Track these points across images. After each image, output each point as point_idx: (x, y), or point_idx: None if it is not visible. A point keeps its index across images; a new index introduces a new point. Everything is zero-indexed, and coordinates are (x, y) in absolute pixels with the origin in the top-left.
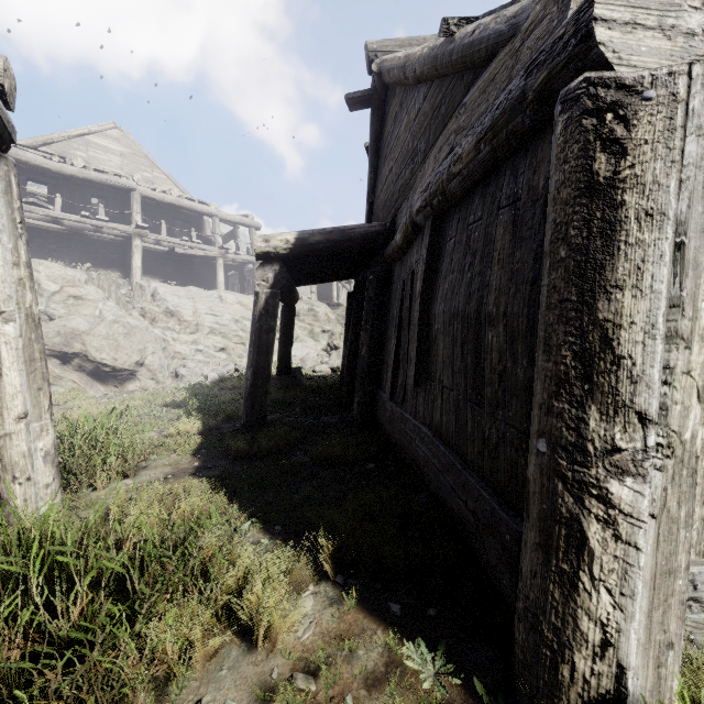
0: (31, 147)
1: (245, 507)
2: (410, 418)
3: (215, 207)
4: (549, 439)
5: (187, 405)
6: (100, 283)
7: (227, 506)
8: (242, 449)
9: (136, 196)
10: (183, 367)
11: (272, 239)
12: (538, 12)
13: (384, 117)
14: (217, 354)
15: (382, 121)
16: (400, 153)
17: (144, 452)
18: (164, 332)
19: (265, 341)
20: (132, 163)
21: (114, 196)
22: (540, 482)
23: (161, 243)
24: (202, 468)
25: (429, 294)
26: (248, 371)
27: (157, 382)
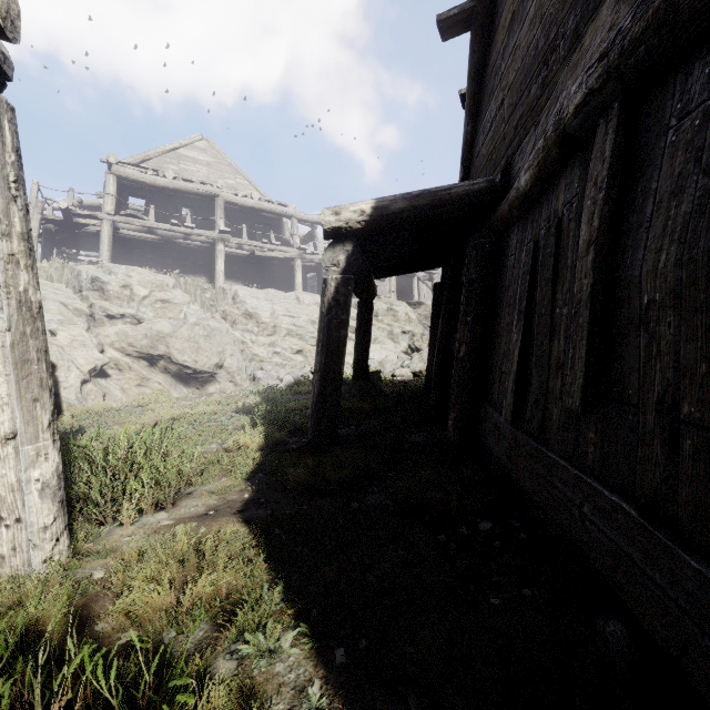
0: (130, 164)
1: (293, 592)
2: (564, 463)
3: (293, 208)
4: None
5: (257, 411)
6: (187, 287)
7: (266, 586)
8: (303, 479)
9: (220, 202)
10: (259, 370)
11: (343, 210)
12: None
13: (490, 37)
14: (293, 357)
15: (486, 45)
16: (520, 68)
17: (190, 474)
18: (243, 335)
19: (335, 339)
20: (217, 171)
21: (202, 204)
22: None
23: (242, 247)
24: (253, 502)
25: (611, 243)
26: (315, 376)
27: (235, 384)
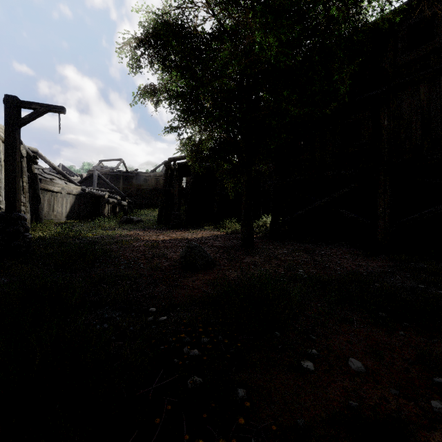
0: None
1: None
2: None
3: None
4: (32, 208)
5: None
6: None
7: None
8: None
9: None
10: None
11: None
12: (28, 177)
13: None
14: None
15: None
16: None
17: None
18: None
19: None
20: None
21: None
22: (31, 211)
23: None
24: None
25: None
26: None
27: None
